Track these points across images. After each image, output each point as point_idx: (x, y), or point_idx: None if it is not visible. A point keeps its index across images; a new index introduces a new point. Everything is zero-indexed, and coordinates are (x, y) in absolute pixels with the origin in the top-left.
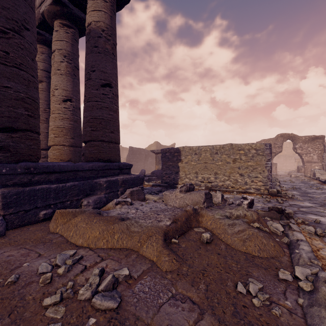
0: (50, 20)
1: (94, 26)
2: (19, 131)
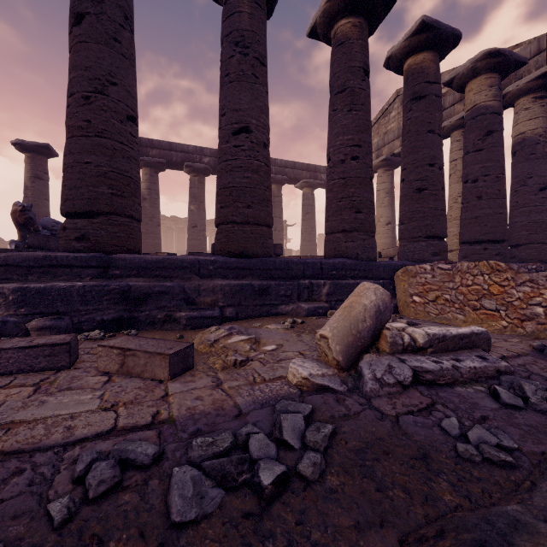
0: (449, 131)
1: (530, 134)
2: (504, 241)
